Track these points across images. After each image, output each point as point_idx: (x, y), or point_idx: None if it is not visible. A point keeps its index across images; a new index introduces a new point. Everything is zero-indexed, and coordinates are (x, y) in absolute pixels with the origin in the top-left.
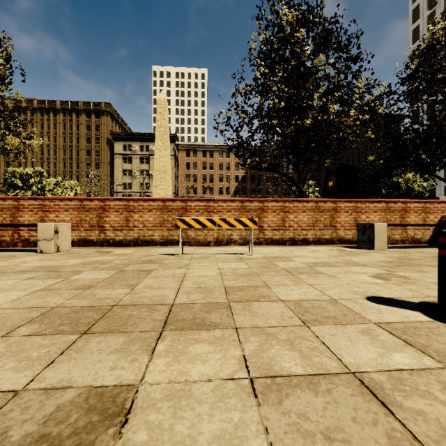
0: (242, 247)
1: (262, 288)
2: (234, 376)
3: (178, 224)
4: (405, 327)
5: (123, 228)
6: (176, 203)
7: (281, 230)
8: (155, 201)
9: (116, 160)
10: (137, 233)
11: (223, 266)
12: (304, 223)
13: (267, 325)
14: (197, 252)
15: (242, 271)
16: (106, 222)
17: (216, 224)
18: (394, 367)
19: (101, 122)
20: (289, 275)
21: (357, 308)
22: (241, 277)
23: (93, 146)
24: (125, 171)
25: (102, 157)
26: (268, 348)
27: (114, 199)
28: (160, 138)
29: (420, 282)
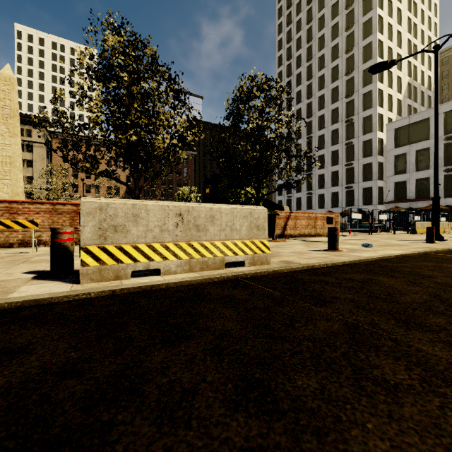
0: (48, 248)
1: None
2: None
3: None
4: None
5: None
6: None
7: None
8: None
9: None
10: None
11: None
12: None
13: None
14: None
15: None
16: None
17: None
18: None
19: None
20: (14, 264)
21: None
22: None
23: None
24: None
25: None
26: None
27: None
28: (4, 122)
29: None
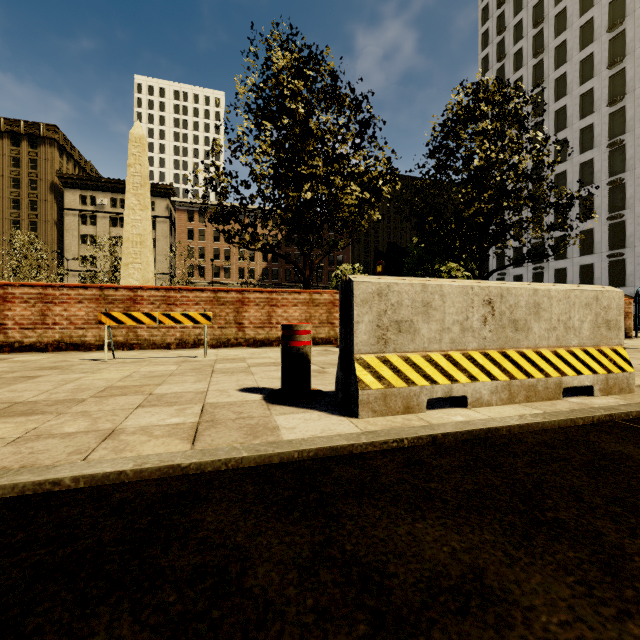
0: (211, 350)
1: (151, 386)
2: (7, 437)
3: (102, 319)
4: (225, 404)
5: (37, 327)
6: (121, 292)
7: (266, 328)
8: (87, 288)
9: (67, 219)
10: (60, 333)
11: (144, 369)
12: (296, 319)
13: (97, 410)
14: (138, 356)
15: (158, 373)
16: (9, 318)
17: (156, 320)
18: (156, 424)
19: (40, 156)
20: (206, 375)
21: (214, 395)
22: (147, 378)
23: (24, 194)
24: (84, 237)
25: (41, 212)
26: (69, 422)
27: (22, 285)
28: (134, 192)
29: (327, 375)
